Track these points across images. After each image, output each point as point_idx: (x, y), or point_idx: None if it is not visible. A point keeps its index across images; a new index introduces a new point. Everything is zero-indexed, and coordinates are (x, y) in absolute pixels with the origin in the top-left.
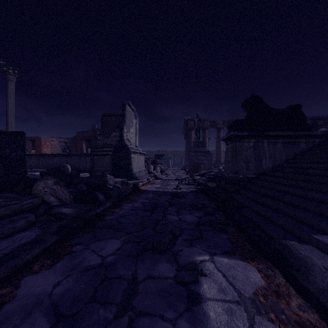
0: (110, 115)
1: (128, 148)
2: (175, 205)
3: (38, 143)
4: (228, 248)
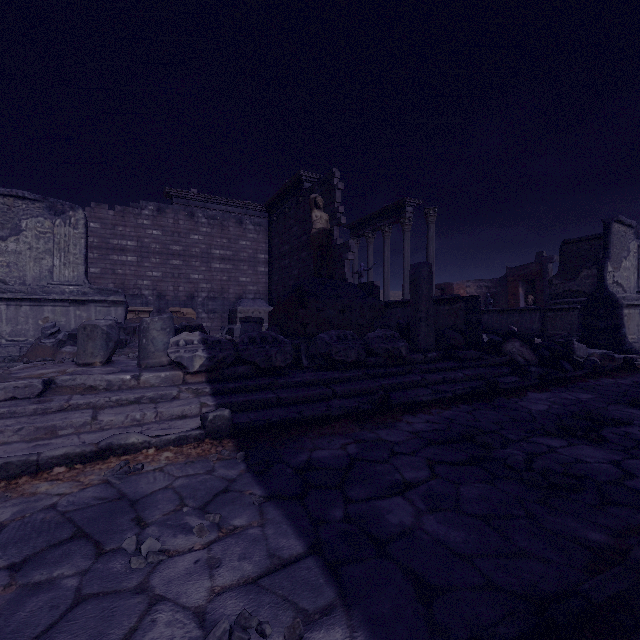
0: (578, 241)
1: (615, 300)
2: None
3: (449, 292)
4: None
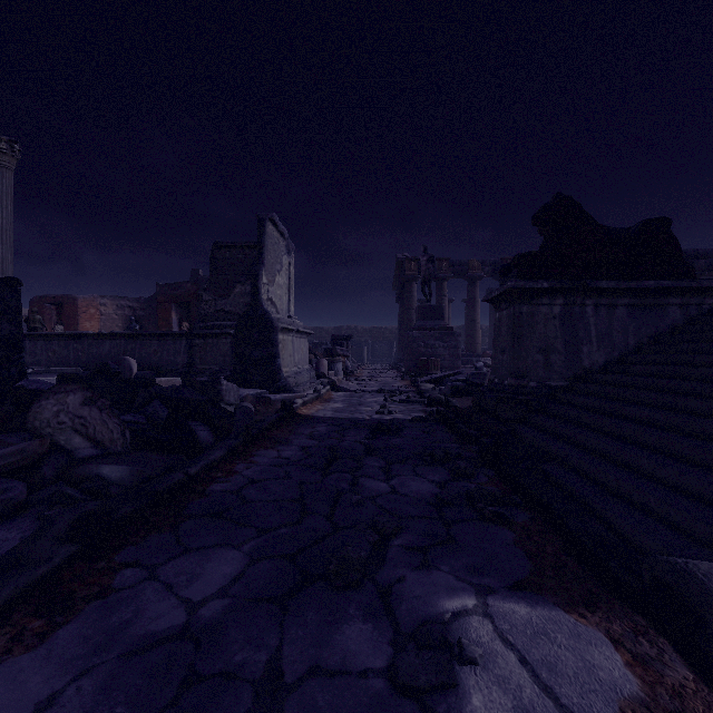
0: (232, 246)
1: (271, 321)
2: (379, 454)
3: (70, 309)
4: (523, 572)
